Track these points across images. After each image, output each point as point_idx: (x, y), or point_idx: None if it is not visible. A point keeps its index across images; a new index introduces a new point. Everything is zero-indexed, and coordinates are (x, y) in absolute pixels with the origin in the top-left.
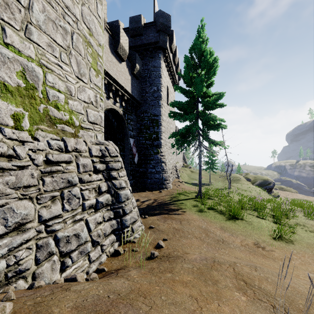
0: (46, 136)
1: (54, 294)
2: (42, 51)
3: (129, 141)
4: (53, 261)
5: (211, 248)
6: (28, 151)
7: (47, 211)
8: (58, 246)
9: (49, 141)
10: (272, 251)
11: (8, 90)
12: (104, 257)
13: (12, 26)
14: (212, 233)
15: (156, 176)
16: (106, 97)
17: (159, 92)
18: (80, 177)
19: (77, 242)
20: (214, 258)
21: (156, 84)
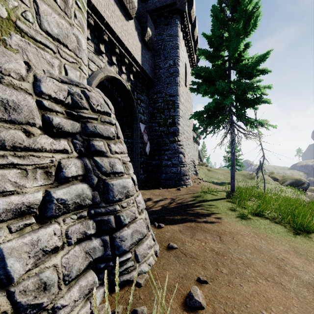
0: None
1: None
2: None
3: (138, 126)
4: None
5: None
6: None
7: None
8: None
9: None
10: None
11: None
12: None
13: None
14: (288, 265)
15: (172, 170)
16: (107, 61)
17: (176, 67)
18: None
19: None
20: None
21: (172, 57)
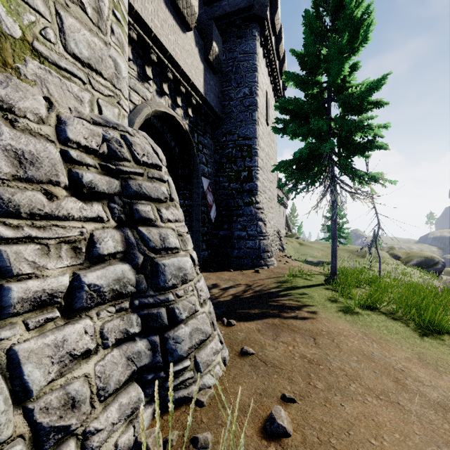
0: None
1: None
2: None
3: (200, 181)
4: None
5: None
6: None
7: None
8: None
9: None
10: None
11: None
12: None
13: None
14: (410, 378)
15: (248, 244)
16: (156, 91)
17: (254, 98)
18: None
19: None
20: None
21: (247, 83)
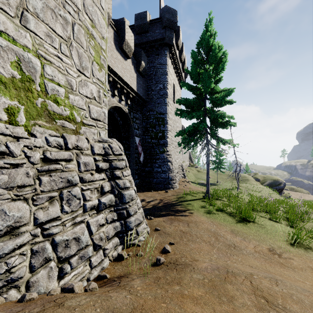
0: (45, 132)
1: (45, 311)
2: (40, 41)
3: (134, 140)
4: (50, 267)
5: (222, 255)
6: (23, 148)
7: (44, 213)
8: (55, 251)
9: (48, 137)
10: (290, 259)
11: (1, 81)
12: (106, 262)
13: (5, 12)
14: (222, 237)
15: (162, 176)
16: (111, 95)
17: (165, 90)
18: (81, 177)
19: (77, 246)
20: (227, 268)
21: (162, 82)
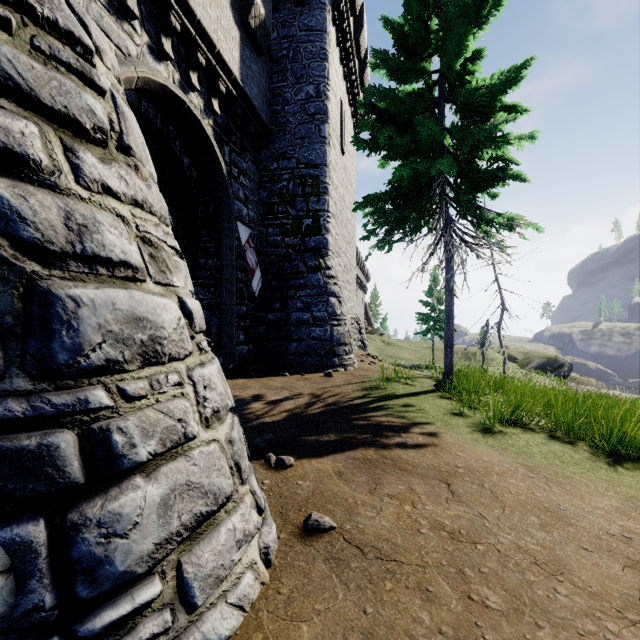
0: None
1: None
2: None
3: (234, 227)
4: None
5: None
6: None
7: None
8: None
9: None
10: None
11: None
12: None
13: None
14: None
15: (313, 333)
16: (147, 46)
17: (322, 102)
18: None
19: None
20: None
21: (313, 78)
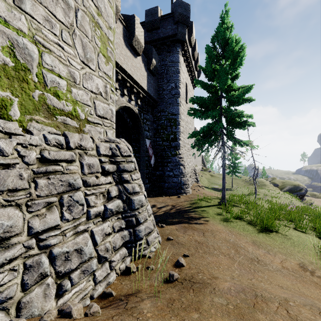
0: (43, 129)
1: None
2: (37, 25)
3: (145, 142)
4: (47, 284)
5: (245, 271)
6: (16, 146)
7: (41, 221)
8: (53, 265)
9: (46, 134)
10: None
11: None
12: (113, 276)
13: None
14: (243, 249)
15: (174, 180)
16: (120, 94)
17: (177, 89)
18: (85, 180)
19: (79, 259)
20: (255, 290)
21: (174, 80)
